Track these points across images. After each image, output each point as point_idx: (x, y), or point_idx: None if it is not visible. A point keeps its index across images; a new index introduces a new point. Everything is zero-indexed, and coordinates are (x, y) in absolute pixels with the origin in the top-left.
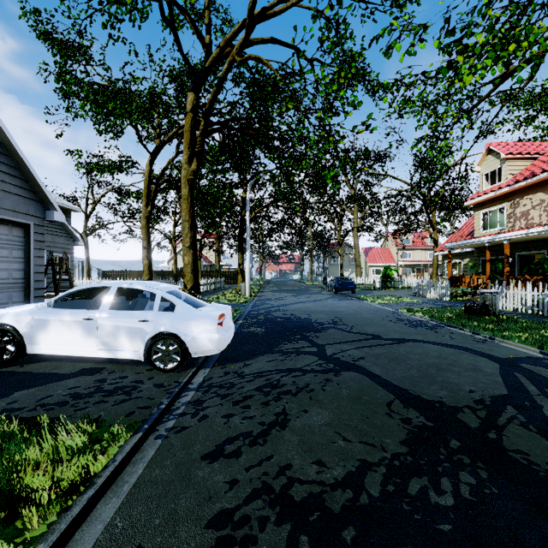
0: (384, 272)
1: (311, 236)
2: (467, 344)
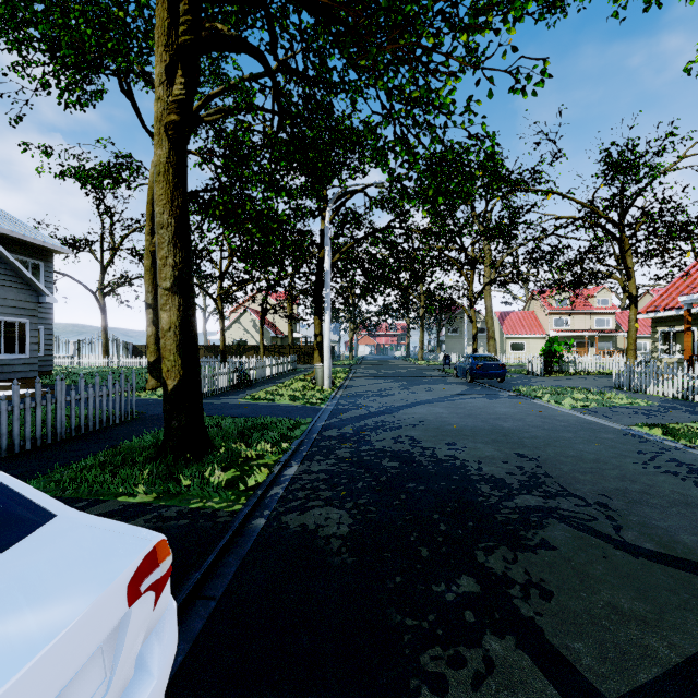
0: (547, 348)
1: (422, 296)
2: None
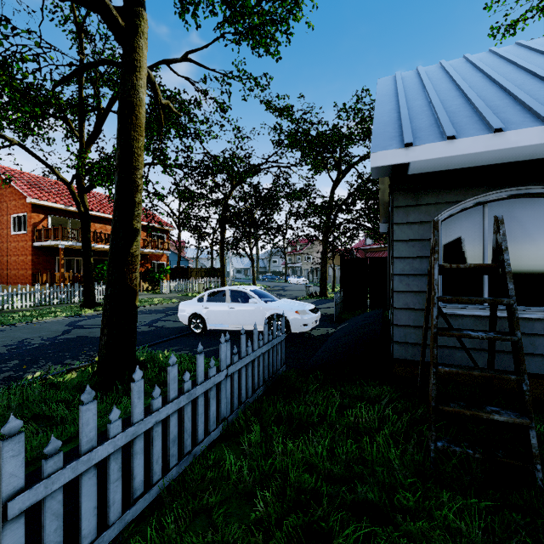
0: None
1: None
2: (65, 321)
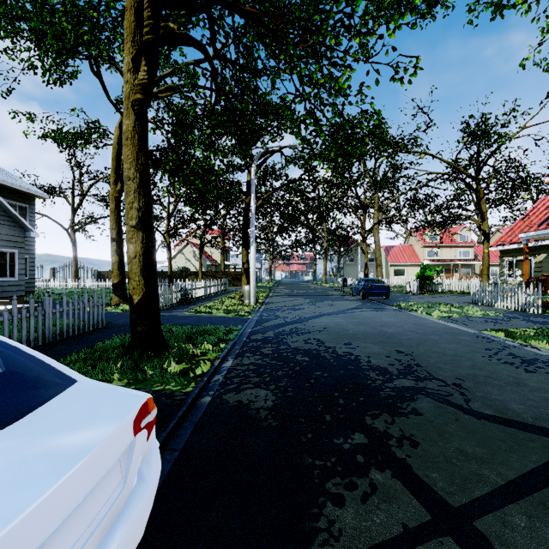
0: (421, 273)
1: (325, 233)
2: None
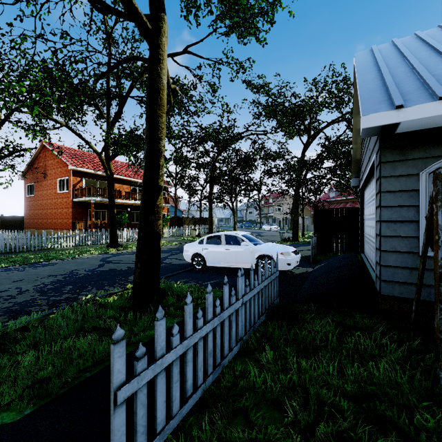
0: None
1: None
2: (98, 258)
